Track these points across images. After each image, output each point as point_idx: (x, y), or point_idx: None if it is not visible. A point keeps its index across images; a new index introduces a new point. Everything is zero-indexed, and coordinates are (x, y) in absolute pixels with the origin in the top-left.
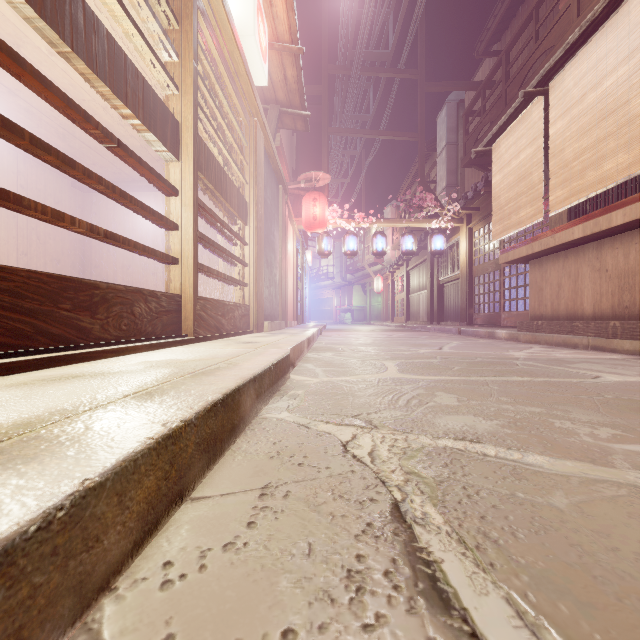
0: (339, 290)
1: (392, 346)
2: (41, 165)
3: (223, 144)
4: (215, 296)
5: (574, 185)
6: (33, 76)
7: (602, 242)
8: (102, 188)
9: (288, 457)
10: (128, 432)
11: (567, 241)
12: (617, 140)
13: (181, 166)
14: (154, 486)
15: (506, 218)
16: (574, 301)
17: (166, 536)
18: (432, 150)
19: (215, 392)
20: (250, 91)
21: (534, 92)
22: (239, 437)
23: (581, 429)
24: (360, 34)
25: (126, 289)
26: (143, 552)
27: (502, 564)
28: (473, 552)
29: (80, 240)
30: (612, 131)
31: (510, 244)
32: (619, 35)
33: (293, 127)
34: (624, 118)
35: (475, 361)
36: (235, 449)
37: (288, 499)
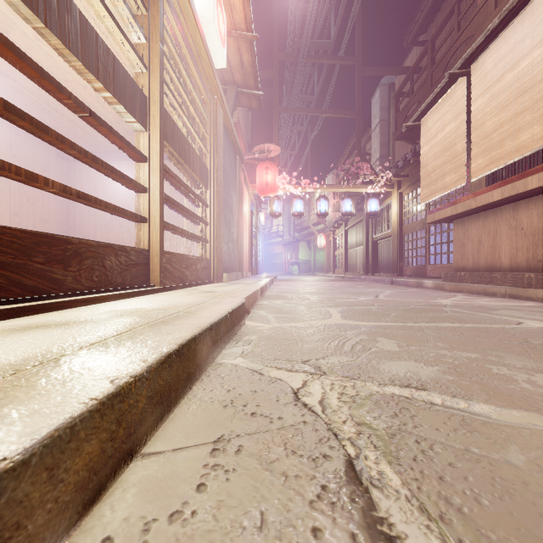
0: (288, 246)
1: (334, 294)
2: (31, 138)
3: (187, 118)
4: (181, 251)
5: (494, 154)
6: (7, 47)
7: (518, 204)
8: (75, 153)
9: (241, 406)
10: (72, 391)
11: (487, 203)
12: (532, 114)
13: (149, 136)
14: (97, 450)
15: (433, 183)
16: (493, 255)
17: (110, 502)
18: (367, 126)
19: (171, 343)
20: (211, 72)
21: (458, 73)
22: (195, 384)
23: (518, 375)
24: (306, 26)
25: (97, 244)
26: (82, 524)
27: (472, 541)
28: (438, 524)
29: (65, 203)
30: (528, 106)
31: (435, 206)
32: (534, 21)
33: (248, 105)
34: (539, 94)
35: (408, 308)
36: (190, 397)
37: (240, 455)
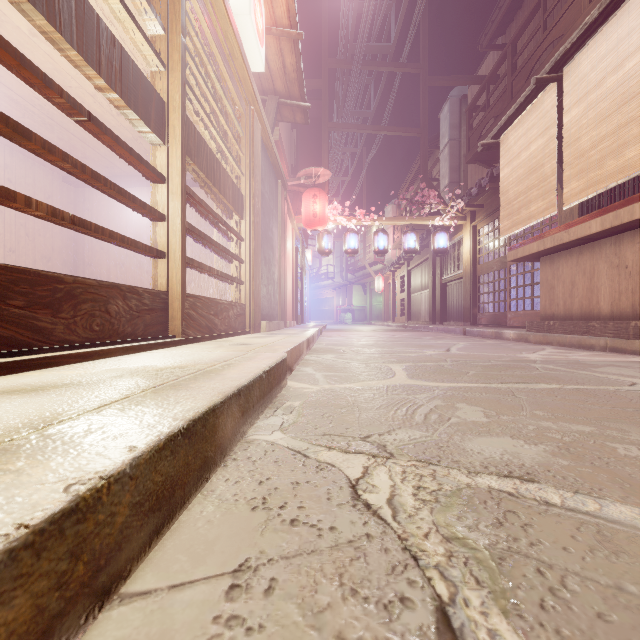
0: (339, 290)
1: (396, 347)
2: (30, 159)
3: (216, 130)
4: (212, 295)
5: (591, 176)
6: None
7: (621, 237)
8: (68, 167)
9: (277, 508)
10: None
11: (583, 236)
12: None
13: (167, 150)
14: (27, 612)
15: (515, 213)
16: (589, 300)
17: None
18: (434, 147)
19: (177, 417)
20: (246, 76)
21: (547, 78)
22: (215, 472)
23: None
24: (361, 26)
25: (99, 284)
26: None
27: None
28: None
29: (72, 237)
30: (635, 116)
31: (516, 241)
32: None
33: (292, 120)
34: None
35: (489, 364)
36: (206, 493)
37: (272, 598)
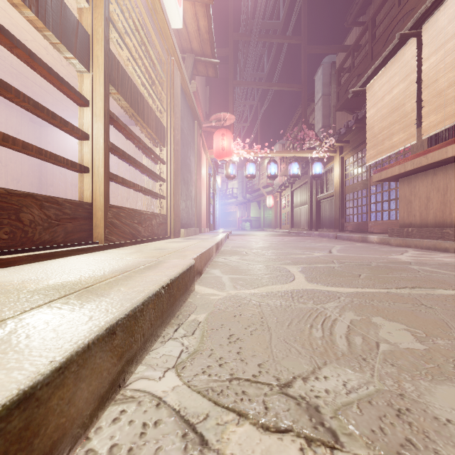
0: (241, 206)
1: (288, 249)
2: (2, 103)
3: (140, 69)
4: (144, 208)
5: (448, 110)
6: None
7: None
8: None
9: None
10: None
11: (440, 159)
12: None
13: (91, 77)
14: None
15: (379, 144)
16: (443, 211)
17: None
18: (310, 101)
19: None
20: (166, 30)
21: (409, 34)
22: None
23: None
24: (258, 7)
25: (8, 192)
26: None
27: None
28: None
29: (37, 164)
30: None
31: (376, 168)
32: None
33: (205, 74)
34: None
35: (373, 266)
36: None
37: None
